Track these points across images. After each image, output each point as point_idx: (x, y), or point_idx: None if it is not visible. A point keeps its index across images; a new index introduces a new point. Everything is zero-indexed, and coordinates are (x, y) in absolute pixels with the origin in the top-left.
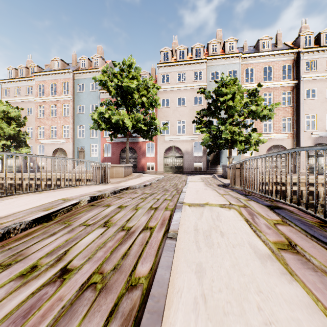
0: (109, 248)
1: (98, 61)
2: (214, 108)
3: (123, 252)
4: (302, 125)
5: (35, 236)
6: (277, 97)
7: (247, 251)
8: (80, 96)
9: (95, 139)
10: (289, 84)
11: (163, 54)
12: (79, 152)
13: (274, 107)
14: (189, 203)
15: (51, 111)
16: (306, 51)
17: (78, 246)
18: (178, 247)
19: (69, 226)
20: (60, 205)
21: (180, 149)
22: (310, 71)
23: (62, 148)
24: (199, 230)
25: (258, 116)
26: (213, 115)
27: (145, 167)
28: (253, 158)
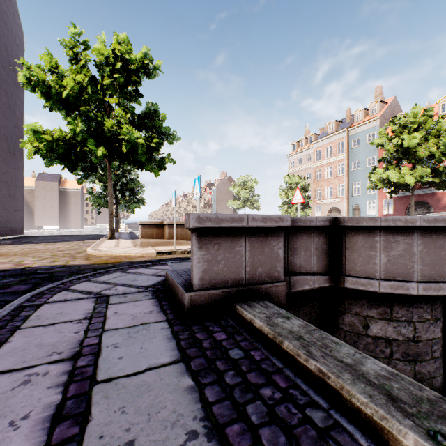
0: None
1: (375, 107)
2: None
3: None
4: None
5: None
6: None
7: None
8: (354, 152)
9: (372, 195)
10: None
11: None
12: (353, 210)
13: None
14: None
15: (326, 173)
16: None
17: None
18: None
19: None
20: None
21: None
22: None
23: (336, 207)
24: None
25: None
26: None
27: None
28: None
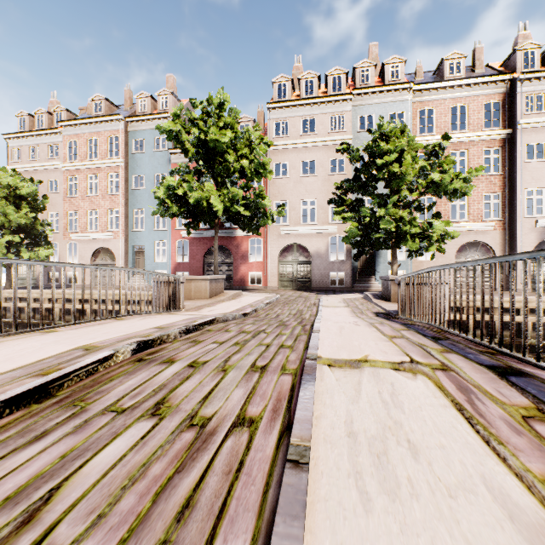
0: (152, 483)
1: (167, 100)
2: (366, 178)
3: (183, 496)
4: (519, 207)
5: (0, 441)
6: (476, 158)
7: (489, 511)
8: (137, 160)
9: (162, 232)
10: (496, 136)
11: (277, 88)
12: (136, 254)
13: (472, 174)
14: (330, 358)
15: (89, 186)
16: (527, 78)
17: (85, 475)
18: (313, 494)
19: (80, 414)
20: (73, 362)
21: (307, 250)
22: (534, 113)
23: (107, 247)
24: (357, 436)
25: (444, 191)
26: (365, 189)
27: (246, 280)
28: (447, 266)
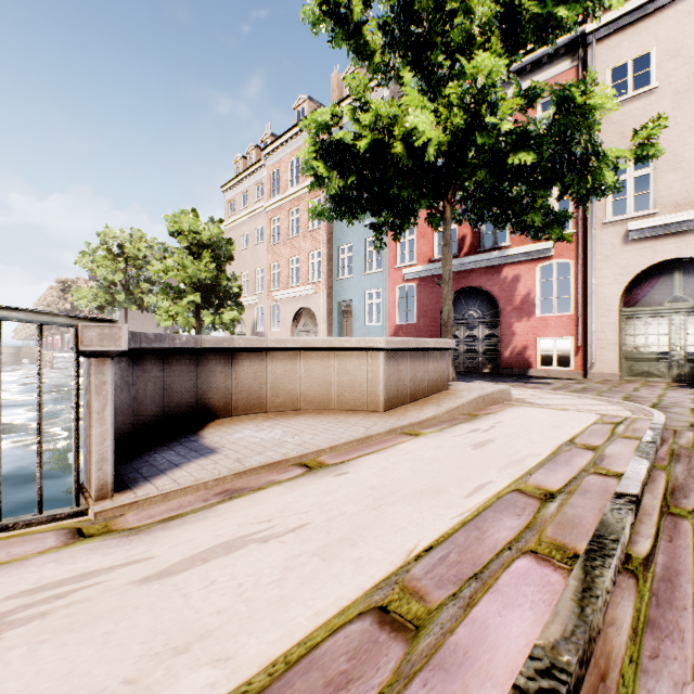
0: None
1: None
2: None
3: None
4: None
5: None
6: None
7: None
8: None
9: (375, 275)
10: None
11: None
12: (342, 315)
13: None
14: None
15: (290, 225)
16: None
17: None
18: None
19: None
20: None
21: None
22: None
23: (309, 307)
24: None
25: None
26: None
27: (531, 357)
28: None
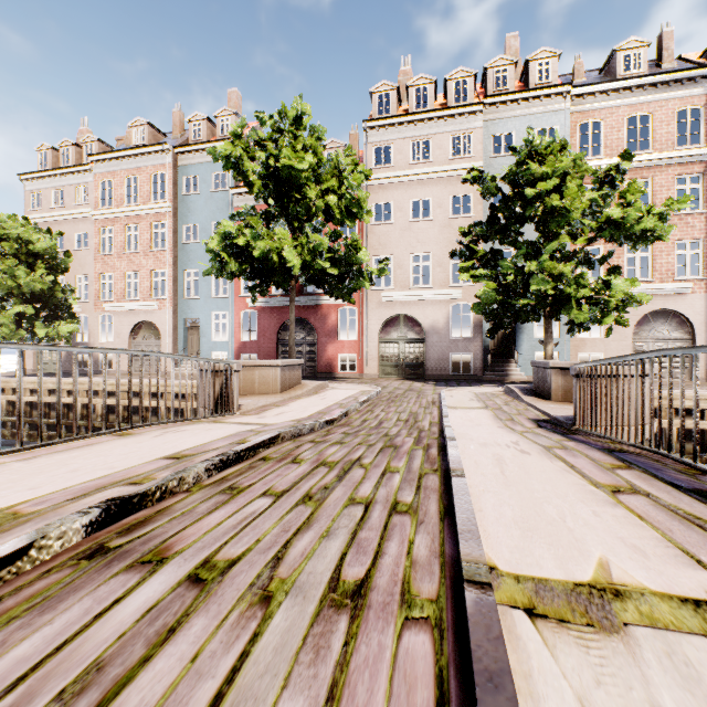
0: None
1: (229, 122)
2: (505, 219)
3: None
4: None
5: None
6: (664, 190)
7: None
8: (189, 205)
9: (222, 300)
10: (696, 157)
11: (377, 100)
12: (188, 330)
13: (673, 208)
14: (519, 575)
15: (127, 239)
16: None
17: None
18: None
19: None
20: None
21: (418, 323)
22: None
23: (151, 321)
24: None
25: (625, 235)
26: (504, 236)
27: (335, 365)
28: None
